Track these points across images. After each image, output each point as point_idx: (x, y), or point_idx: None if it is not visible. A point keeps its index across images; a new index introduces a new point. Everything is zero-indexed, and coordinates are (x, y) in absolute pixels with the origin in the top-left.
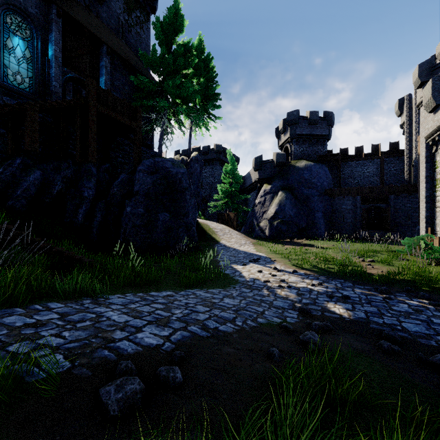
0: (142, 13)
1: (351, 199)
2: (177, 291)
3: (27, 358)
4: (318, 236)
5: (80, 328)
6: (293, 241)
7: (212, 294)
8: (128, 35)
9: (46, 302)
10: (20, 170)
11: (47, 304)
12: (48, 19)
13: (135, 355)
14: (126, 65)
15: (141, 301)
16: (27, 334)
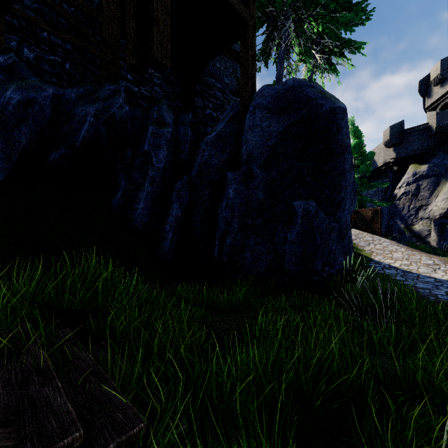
0: None
1: None
2: None
3: None
4: None
5: None
6: None
7: None
8: None
9: None
10: None
11: None
12: None
13: None
14: None
15: None
16: None
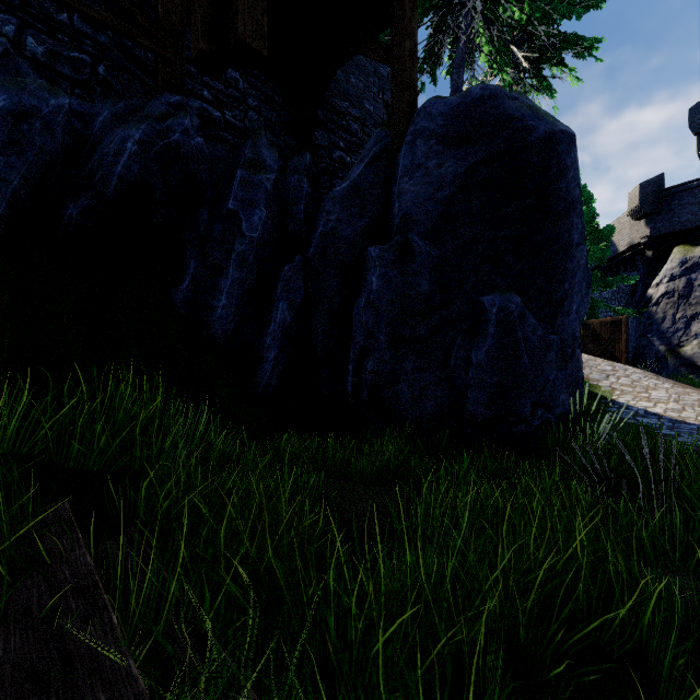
0: None
1: None
2: None
3: None
4: None
5: None
6: None
7: None
8: None
9: None
10: None
11: None
12: None
13: None
14: None
15: None
16: None
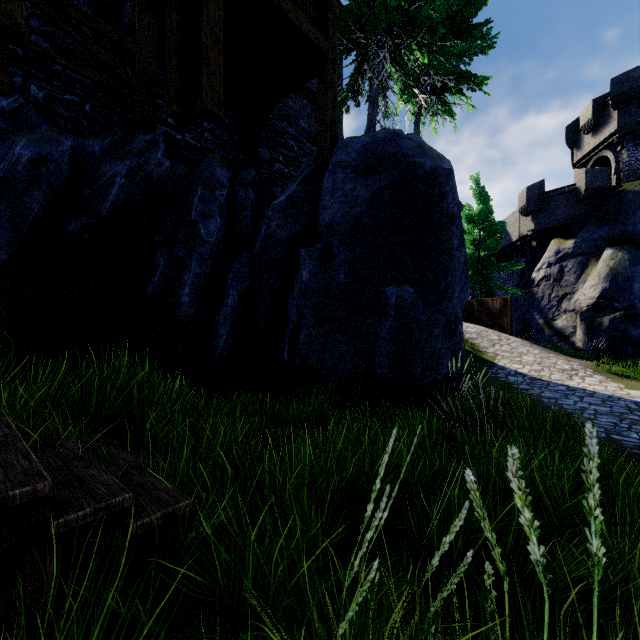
0: None
1: None
2: None
3: None
4: None
5: None
6: None
7: None
8: None
9: None
10: (1, 131)
11: None
12: None
13: None
14: None
15: None
16: None
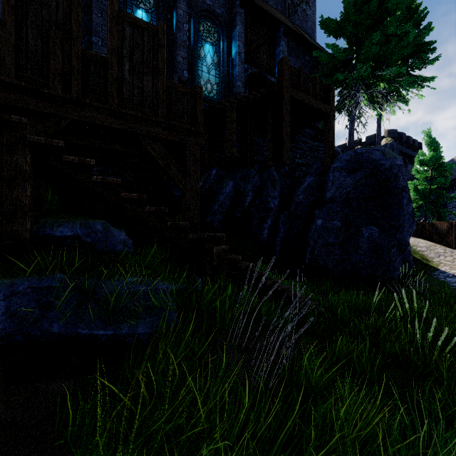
0: None
1: None
2: None
3: None
4: None
5: None
6: None
7: None
8: (294, 17)
9: None
10: (216, 182)
11: None
12: (231, 16)
13: None
14: (303, 44)
15: None
16: None
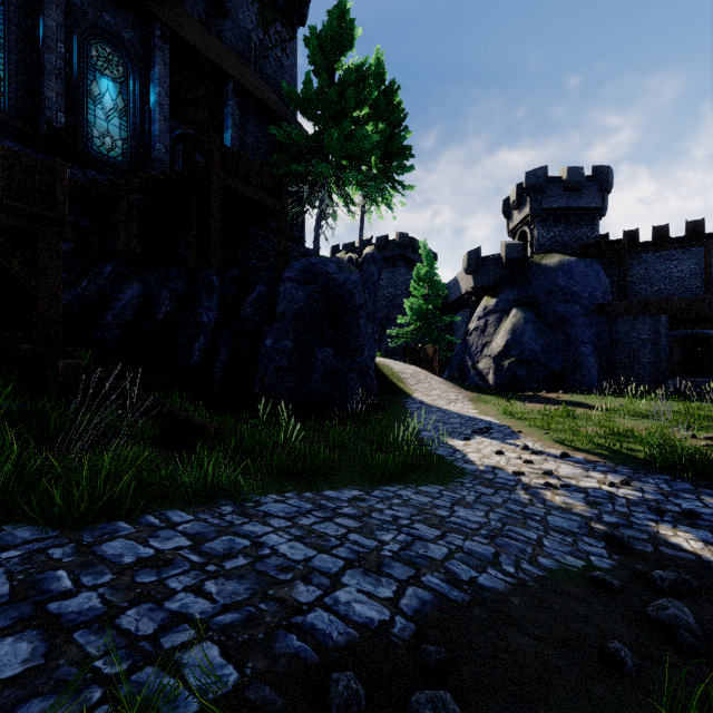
0: (285, 26)
1: (649, 320)
2: (366, 488)
3: (155, 651)
4: (586, 386)
5: (232, 573)
6: (540, 396)
7: (430, 497)
8: (264, 63)
9: (163, 510)
10: (112, 283)
11: (165, 515)
12: (149, 47)
13: (349, 650)
14: (263, 110)
15: (316, 510)
16: (145, 585)
